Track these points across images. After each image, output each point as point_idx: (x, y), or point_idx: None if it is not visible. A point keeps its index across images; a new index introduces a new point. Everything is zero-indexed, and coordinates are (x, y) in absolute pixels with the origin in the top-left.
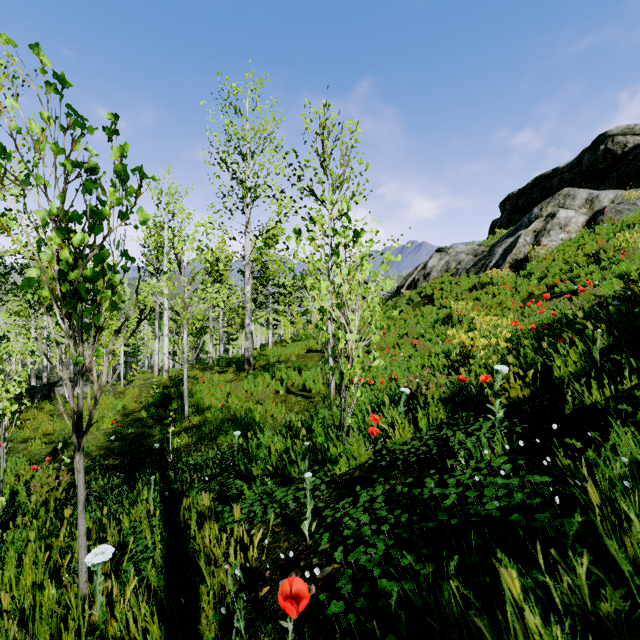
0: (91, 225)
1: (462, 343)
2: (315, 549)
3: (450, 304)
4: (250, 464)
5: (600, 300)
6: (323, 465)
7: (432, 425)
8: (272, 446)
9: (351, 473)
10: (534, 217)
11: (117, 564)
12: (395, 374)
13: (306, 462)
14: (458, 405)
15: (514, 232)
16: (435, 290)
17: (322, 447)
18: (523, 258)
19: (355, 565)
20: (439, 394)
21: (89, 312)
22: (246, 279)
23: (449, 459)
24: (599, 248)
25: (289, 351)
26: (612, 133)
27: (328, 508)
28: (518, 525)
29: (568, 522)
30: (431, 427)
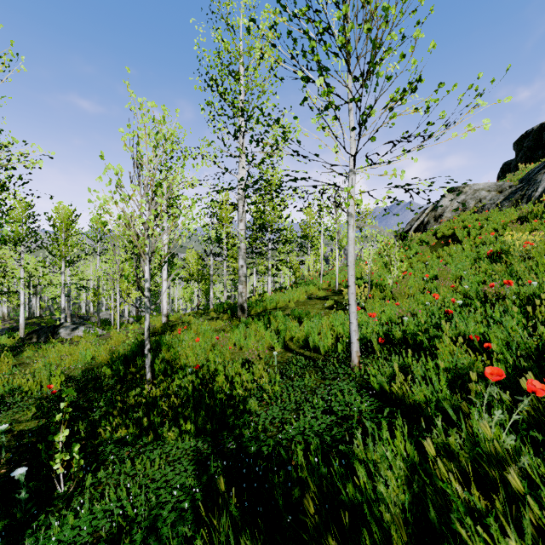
0: None
1: None
2: None
3: (490, 240)
4: None
5: None
6: None
7: None
8: None
9: None
10: None
11: None
12: (476, 337)
13: None
14: None
15: None
16: (456, 229)
17: None
18: None
19: None
20: None
21: None
22: (239, 215)
23: None
24: None
25: (288, 297)
26: None
27: None
28: None
29: None
30: None
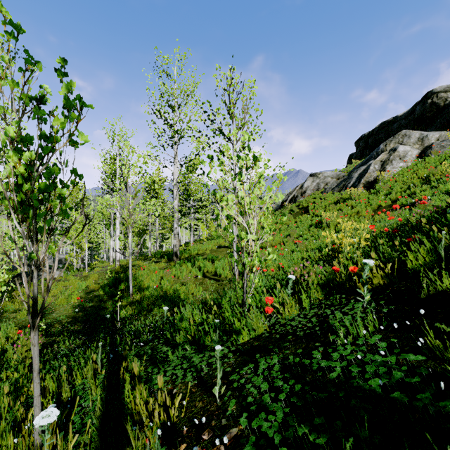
0: (40, 145)
1: (333, 241)
2: (224, 410)
3: (320, 213)
4: (175, 333)
5: (436, 209)
6: (230, 335)
7: (313, 304)
8: (191, 320)
9: (251, 342)
10: (380, 151)
11: (70, 414)
12: (282, 264)
13: (217, 334)
14: (332, 289)
15: (366, 162)
16: (309, 203)
17: (229, 321)
18: (373, 180)
19: (257, 428)
20: (317, 280)
21: (41, 217)
22: (174, 195)
23: (329, 333)
24: (429, 173)
25: (205, 247)
26: (436, 91)
27: (234, 372)
28: (400, 400)
29: (449, 402)
30: (312, 306)
